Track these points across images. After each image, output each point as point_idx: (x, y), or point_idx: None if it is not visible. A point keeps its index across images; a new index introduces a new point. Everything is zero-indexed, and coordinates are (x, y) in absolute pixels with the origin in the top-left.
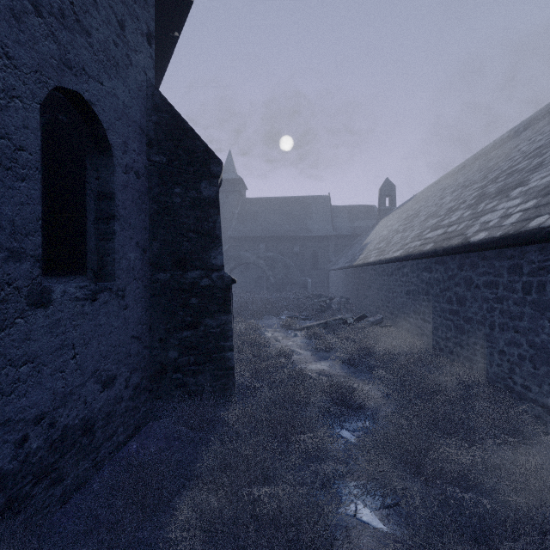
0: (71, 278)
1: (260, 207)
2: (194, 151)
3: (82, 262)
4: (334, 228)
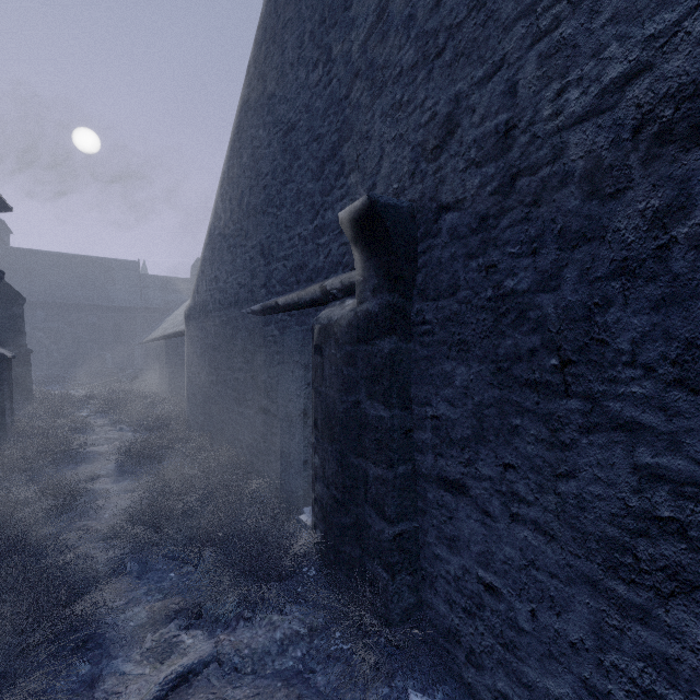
0: None
1: (37, 263)
2: (10, 294)
3: None
4: (144, 299)
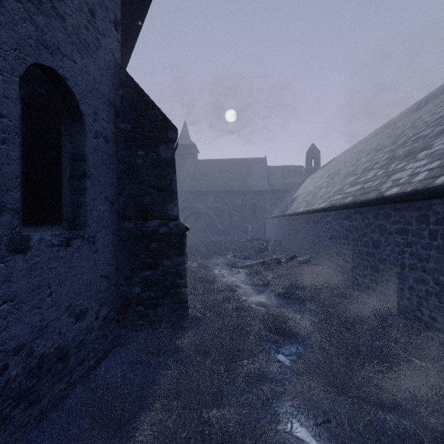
0: (48, 227)
1: (210, 167)
2: (154, 120)
3: (58, 213)
4: (270, 184)
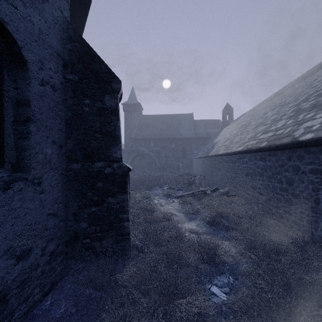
0: None
1: (151, 120)
2: (99, 72)
3: None
4: (195, 133)
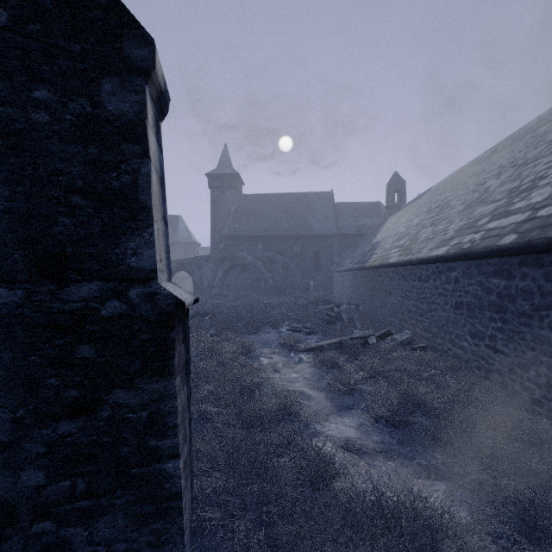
0: None
1: (258, 204)
2: (82, 5)
3: None
4: (338, 226)
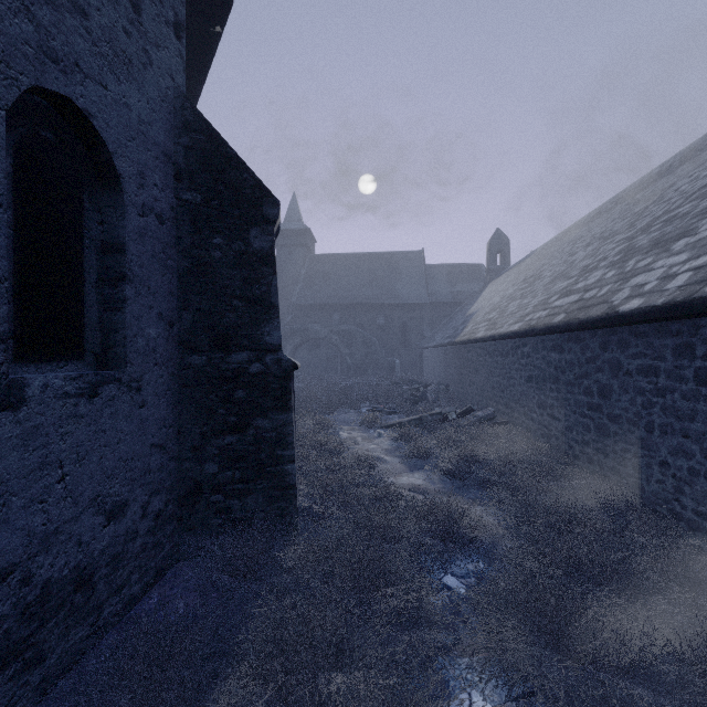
0: (60, 365)
1: (334, 266)
2: (240, 187)
3: (78, 342)
4: (429, 293)
